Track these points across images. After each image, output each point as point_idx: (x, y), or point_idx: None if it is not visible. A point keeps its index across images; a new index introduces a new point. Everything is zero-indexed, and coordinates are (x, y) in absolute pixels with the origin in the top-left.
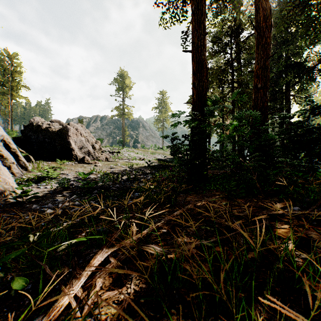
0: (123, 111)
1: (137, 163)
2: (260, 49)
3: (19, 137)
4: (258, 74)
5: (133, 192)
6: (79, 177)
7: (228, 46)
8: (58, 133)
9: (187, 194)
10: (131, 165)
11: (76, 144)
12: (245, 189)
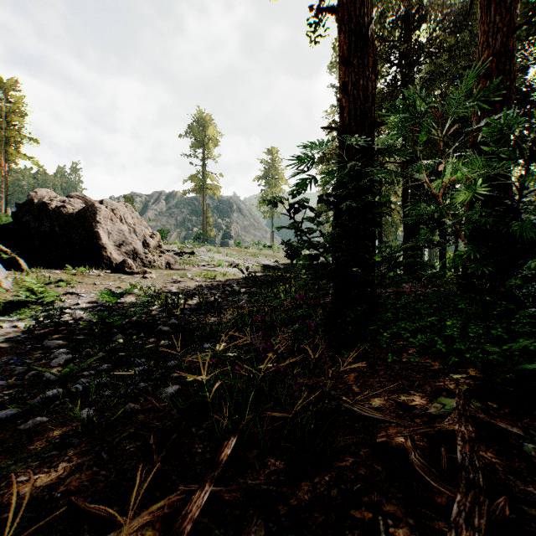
0: (204, 183)
1: (223, 273)
2: (494, 12)
3: (7, 224)
4: (488, 69)
5: (200, 341)
6: (99, 302)
7: (396, 50)
8: (78, 216)
9: (339, 364)
10: (212, 277)
11: (111, 238)
12: (521, 353)
